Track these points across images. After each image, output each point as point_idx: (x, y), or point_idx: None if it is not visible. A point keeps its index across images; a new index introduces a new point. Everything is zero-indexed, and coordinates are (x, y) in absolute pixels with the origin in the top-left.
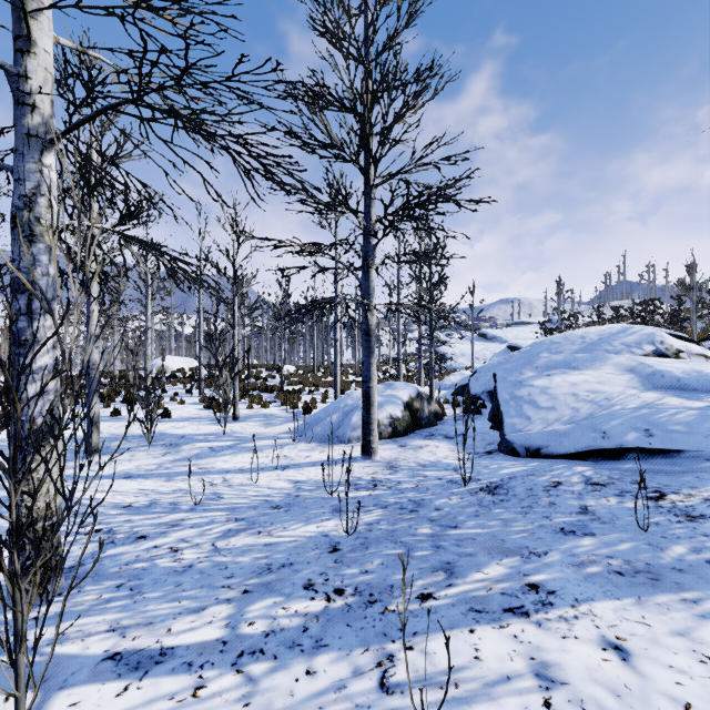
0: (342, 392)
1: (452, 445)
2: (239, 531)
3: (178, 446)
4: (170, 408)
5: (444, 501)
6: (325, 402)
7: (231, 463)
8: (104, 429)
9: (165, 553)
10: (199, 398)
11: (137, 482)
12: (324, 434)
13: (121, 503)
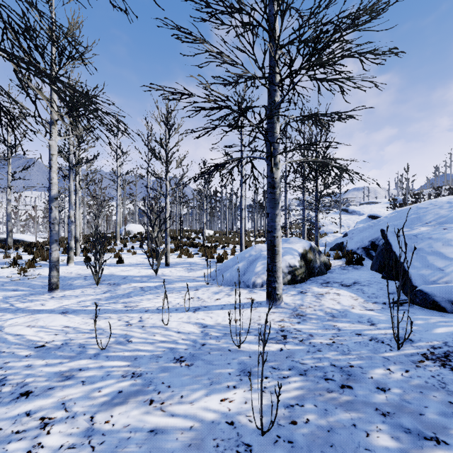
0: (246, 247)
1: (352, 293)
2: (128, 396)
3: (118, 285)
4: (125, 257)
5: (382, 374)
6: (233, 254)
7: (152, 302)
8: (74, 271)
9: (31, 427)
10: (146, 250)
11: (67, 317)
12: (232, 279)
13: (38, 341)
